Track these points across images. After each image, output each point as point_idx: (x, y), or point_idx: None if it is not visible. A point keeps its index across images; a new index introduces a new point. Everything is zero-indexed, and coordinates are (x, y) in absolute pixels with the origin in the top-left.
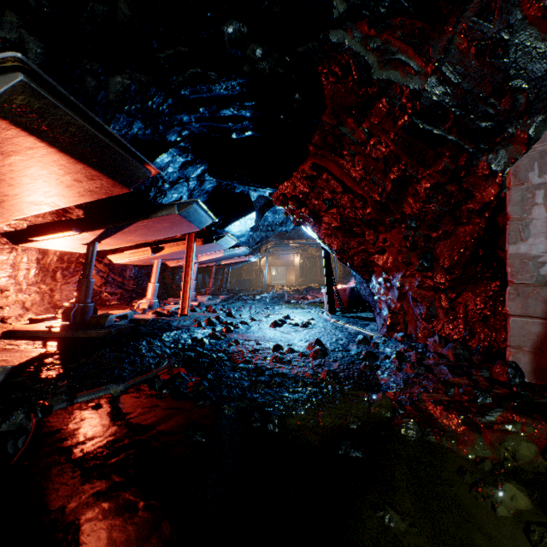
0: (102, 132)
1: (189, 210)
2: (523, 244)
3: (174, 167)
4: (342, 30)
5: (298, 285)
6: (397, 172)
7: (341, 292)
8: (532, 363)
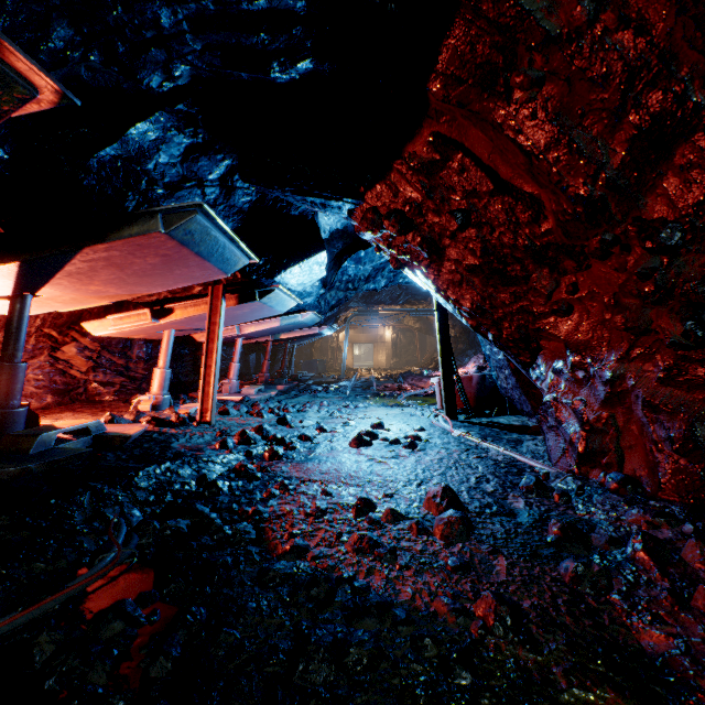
0: None
1: (189, 228)
2: None
3: (171, 155)
4: None
5: (390, 368)
6: (656, 104)
7: (464, 383)
8: None
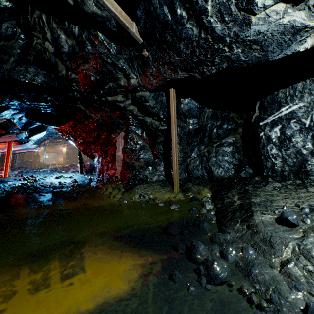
0: (12, 123)
1: (20, 135)
2: (118, 152)
3: (9, 115)
4: (80, 104)
5: (65, 164)
6: (97, 132)
7: (86, 165)
8: (120, 176)
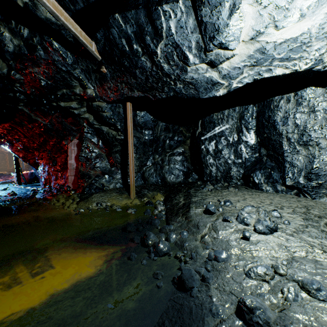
0: None
1: None
2: (71, 161)
3: None
4: (22, 106)
5: None
6: (43, 138)
7: (25, 175)
8: (72, 185)
